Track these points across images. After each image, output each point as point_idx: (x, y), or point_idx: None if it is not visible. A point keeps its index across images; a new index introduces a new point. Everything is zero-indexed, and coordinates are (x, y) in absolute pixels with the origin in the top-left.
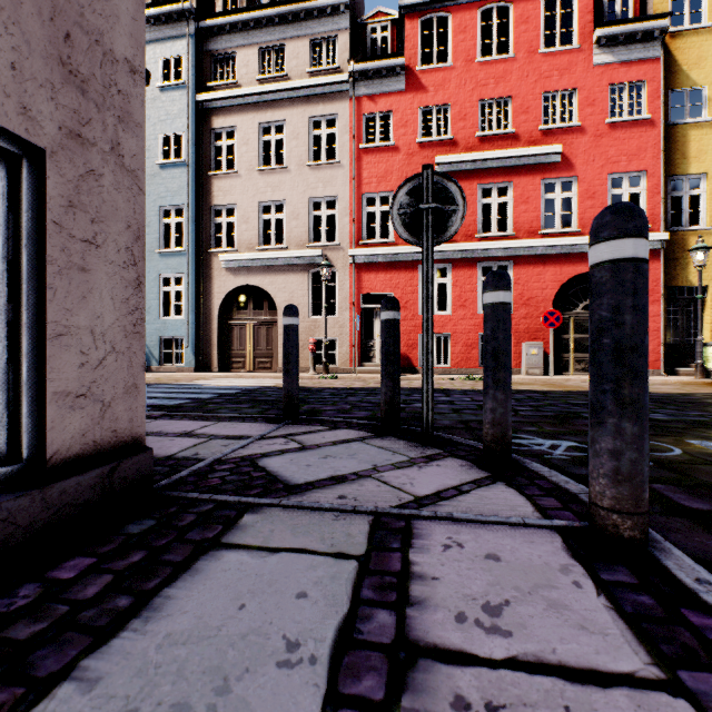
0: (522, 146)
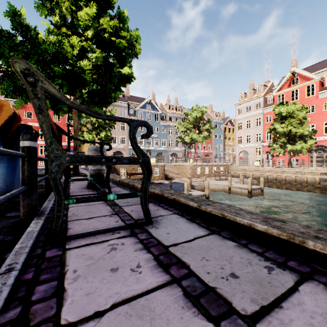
0: None
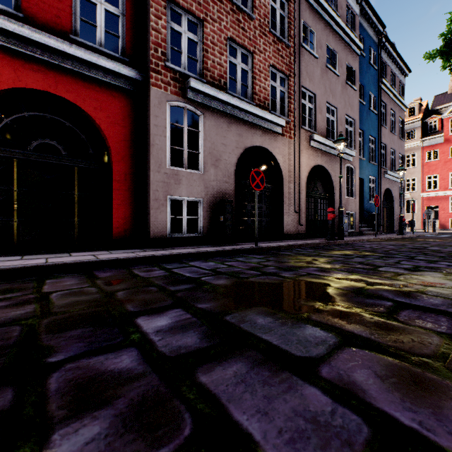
0: None
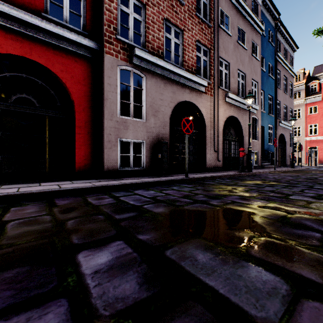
0: None
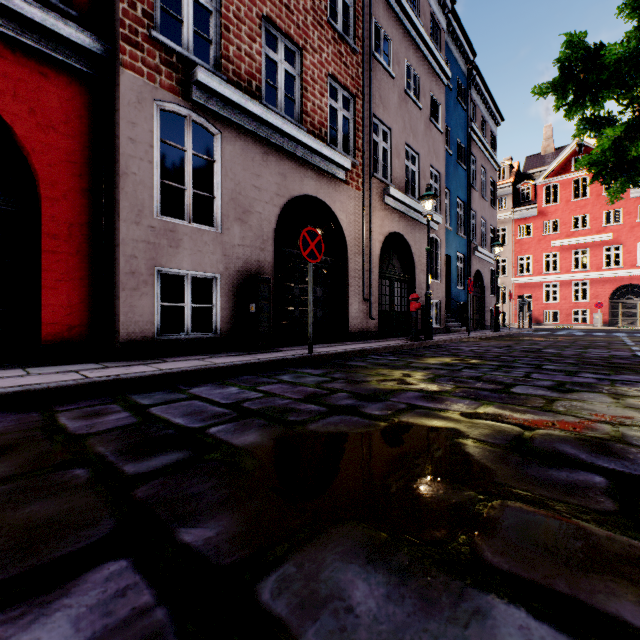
0: (593, 234)
